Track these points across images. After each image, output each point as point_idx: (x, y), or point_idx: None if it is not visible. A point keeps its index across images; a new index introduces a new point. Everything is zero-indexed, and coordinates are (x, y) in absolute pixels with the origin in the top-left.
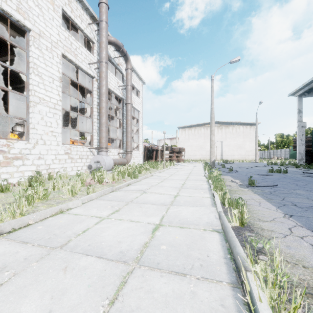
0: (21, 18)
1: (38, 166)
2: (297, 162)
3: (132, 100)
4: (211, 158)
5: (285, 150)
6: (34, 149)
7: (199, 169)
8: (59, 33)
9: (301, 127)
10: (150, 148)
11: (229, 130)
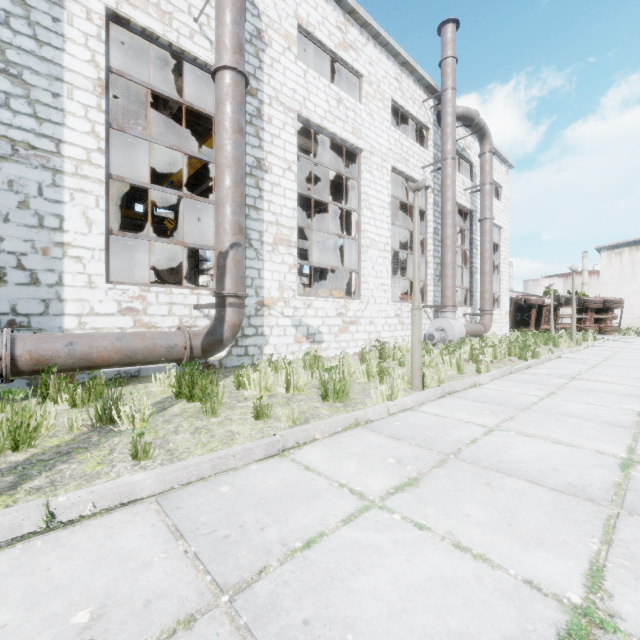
0: (355, 140)
1: (369, 334)
2: None
3: None
4: None
5: None
6: (366, 311)
7: None
8: (389, 138)
9: None
10: (523, 303)
11: None
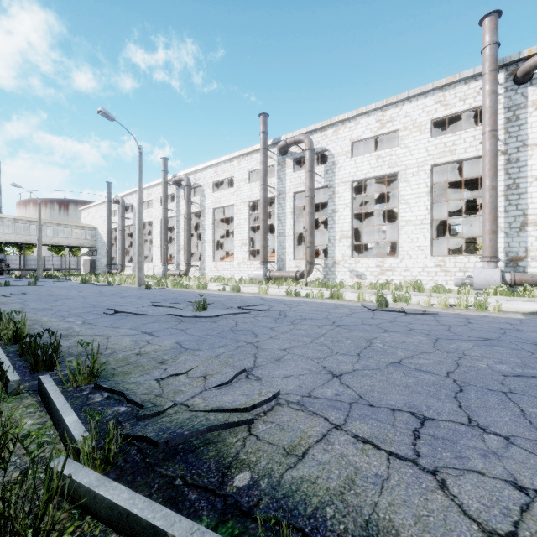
0: (391, 170)
1: (404, 277)
2: None
3: None
4: None
5: None
6: (401, 263)
7: None
8: (428, 148)
9: None
10: None
11: None
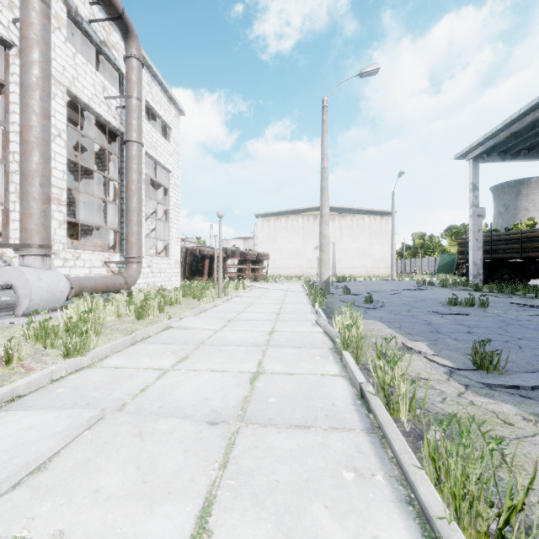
0: None
1: None
2: (470, 281)
3: (149, 143)
4: (321, 273)
5: (428, 260)
6: None
7: (299, 300)
8: None
9: (476, 216)
10: (198, 254)
11: (346, 223)
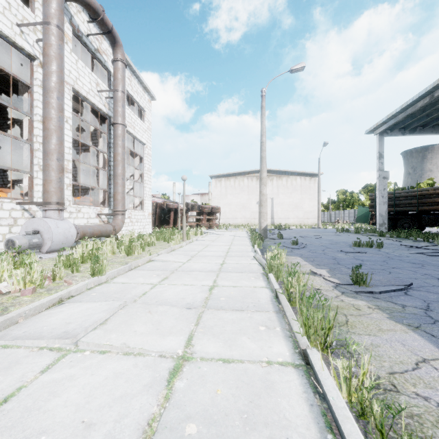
0: None
1: None
2: (377, 228)
3: (129, 123)
4: (261, 222)
5: (349, 212)
6: None
7: (243, 243)
8: None
9: (382, 178)
10: (166, 207)
11: (282, 183)
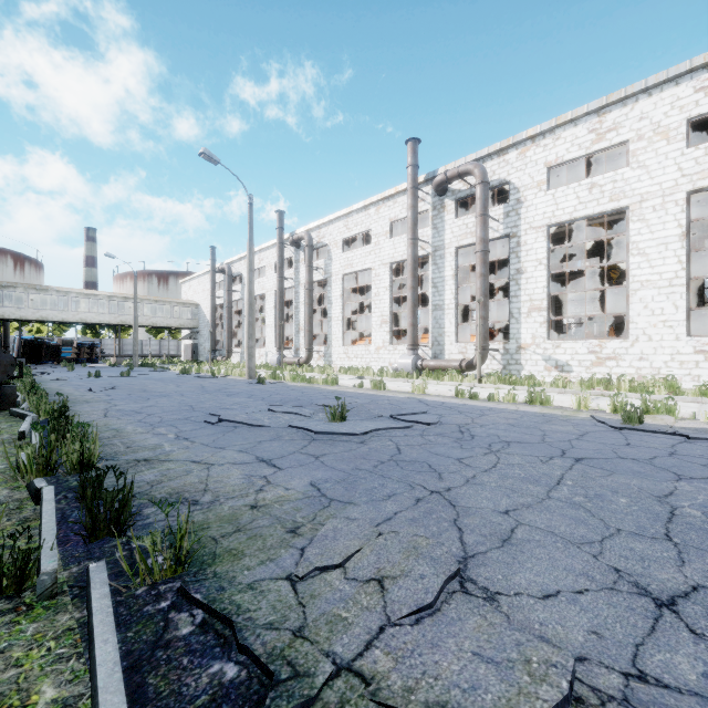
0: (614, 205)
1: (638, 369)
2: None
3: None
4: None
5: None
6: (632, 348)
7: None
8: (681, 165)
9: None
10: None
11: None
